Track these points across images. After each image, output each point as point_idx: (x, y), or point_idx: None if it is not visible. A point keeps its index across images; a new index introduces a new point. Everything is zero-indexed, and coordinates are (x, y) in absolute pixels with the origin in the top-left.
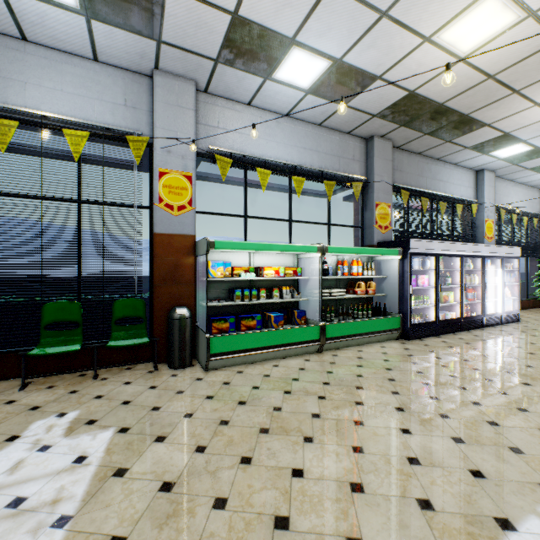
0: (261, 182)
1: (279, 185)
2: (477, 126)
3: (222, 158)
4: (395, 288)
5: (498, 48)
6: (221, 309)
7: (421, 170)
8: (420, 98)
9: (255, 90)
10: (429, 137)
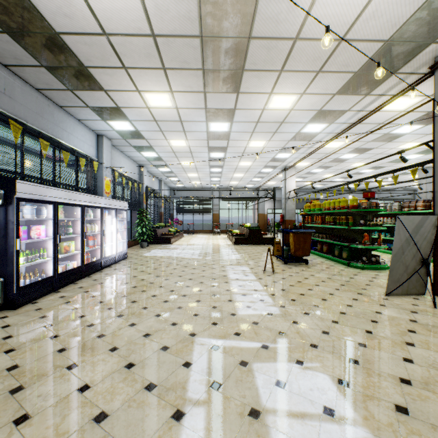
0: None
1: None
2: (96, 87)
3: None
4: None
5: None
6: None
7: (41, 110)
8: (28, 2)
9: None
10: (48, 72)
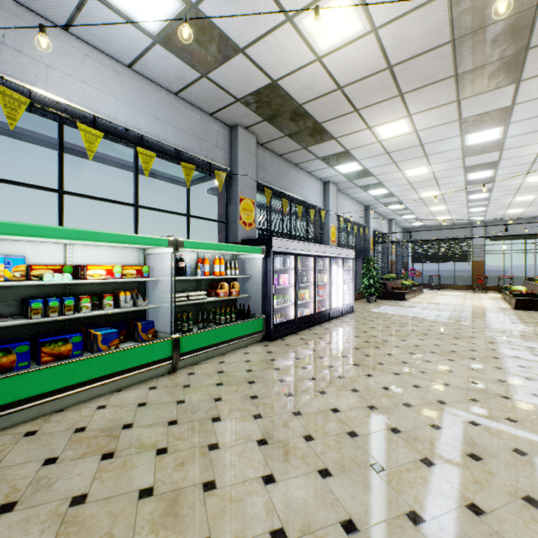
0: (86, 145)
1: (125, 161)
2: (327, 138)
3: (8, 91)
4: (259, 288)
5: (368, 4)
6: (7, 331)
7: (282, 172)
8: (282, 92)
9: (72, 7)
10: (289, 139)
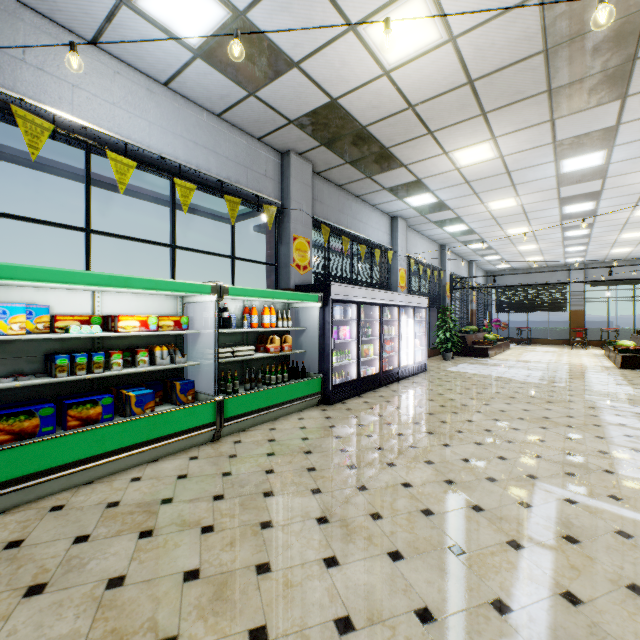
0: (116, 176)
1: (159, 194)
2: (395, 165)
3: (29, 116)
4: (315, 343)
5: (446, 15)
6: (28, 391)
7: (342, 206)
8: (343, 112)
9: (102, 18)
10: (350, 167)
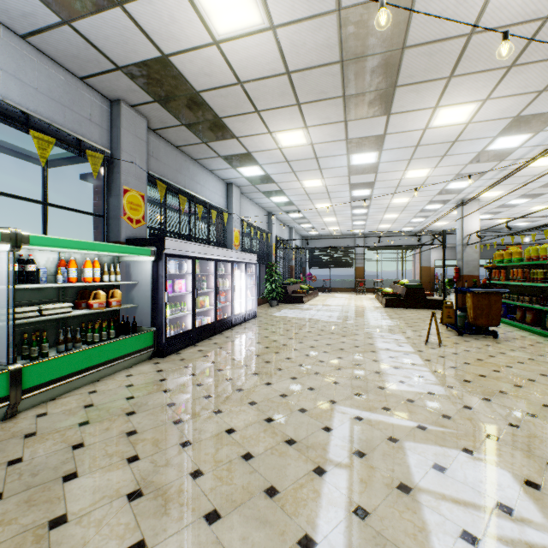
0: None
1: None
2: (228, 136)
3: None
4: (148, 297)
5: None
6: None
7: (180, 166)
8: (176, 71)
9: None
10: (187, 129)
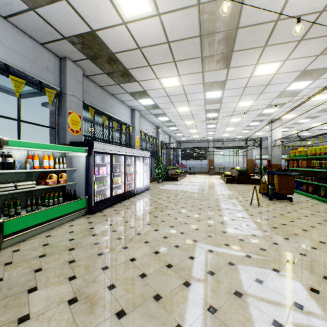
0: None
1: None
2: (132, 80)
3: None
4: (83, 177)
5: None
6: None
7: (103, 98)
8: (100, 40)
9: None
10: (107, 76)
